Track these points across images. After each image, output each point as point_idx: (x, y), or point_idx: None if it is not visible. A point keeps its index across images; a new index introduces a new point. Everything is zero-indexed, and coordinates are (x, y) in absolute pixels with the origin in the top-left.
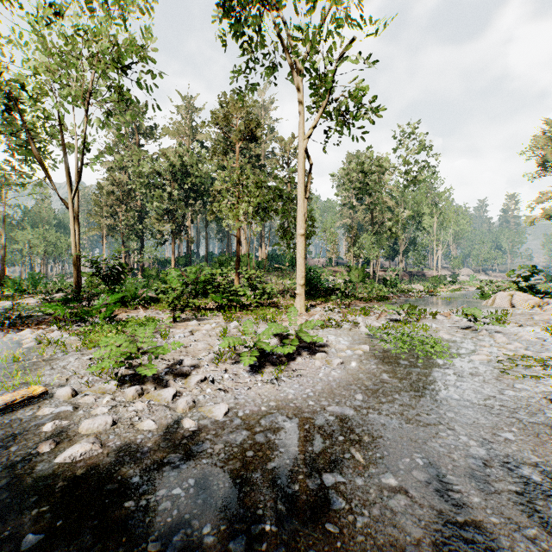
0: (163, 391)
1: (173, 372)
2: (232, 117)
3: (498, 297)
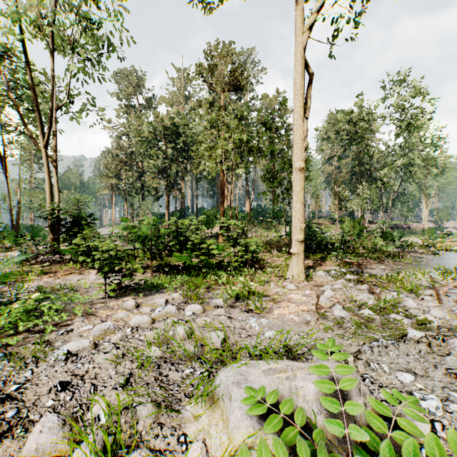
0: None
1: None
2: (216, 66)
3: None
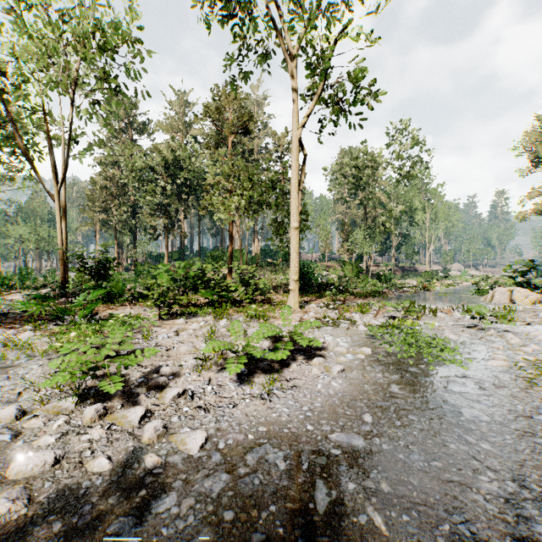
0: (129, 411)
1: (148, 382)
2: (224, 110)
3: (497, 293)
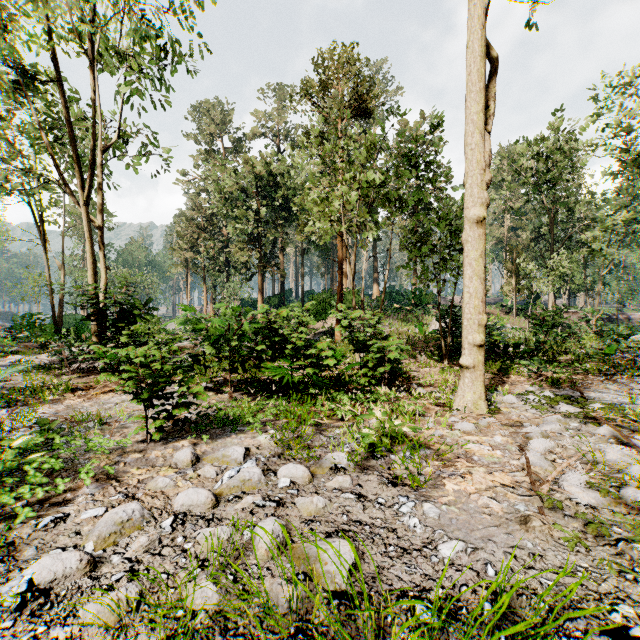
0: None
1: None
2: (330, 80)
3: None
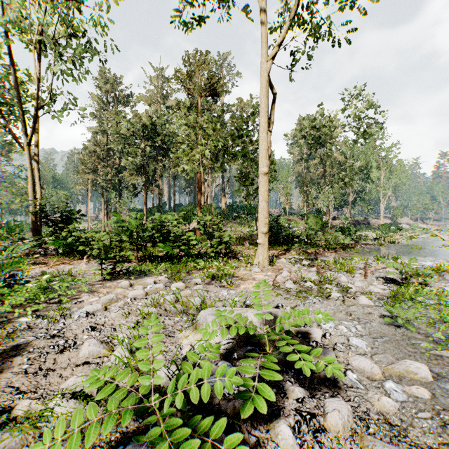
0: None
1: None
2: (193, 72)
3: None
